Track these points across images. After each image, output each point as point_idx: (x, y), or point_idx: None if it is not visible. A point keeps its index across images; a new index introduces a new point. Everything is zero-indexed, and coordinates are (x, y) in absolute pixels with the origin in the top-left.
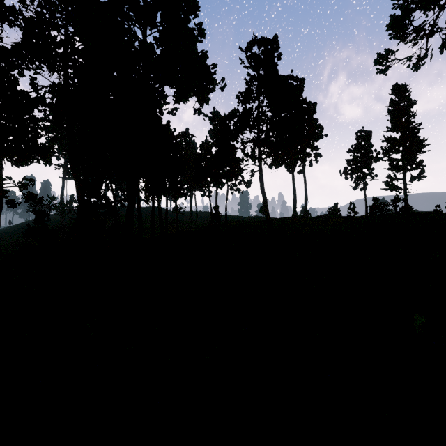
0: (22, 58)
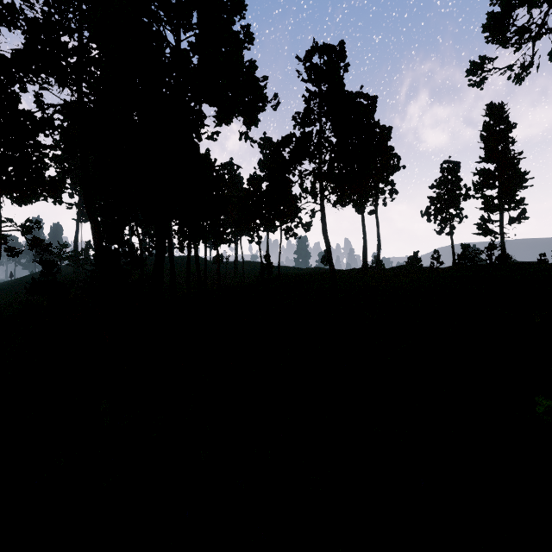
0: (24, 69)
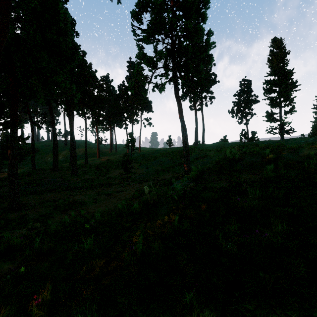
0: None
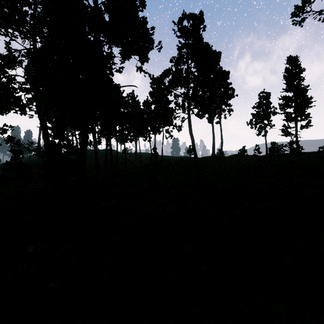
0: None
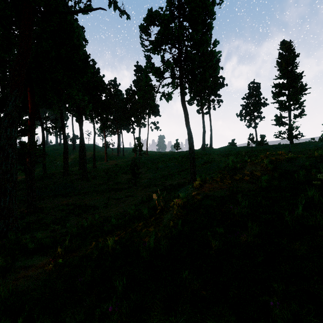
0: None
